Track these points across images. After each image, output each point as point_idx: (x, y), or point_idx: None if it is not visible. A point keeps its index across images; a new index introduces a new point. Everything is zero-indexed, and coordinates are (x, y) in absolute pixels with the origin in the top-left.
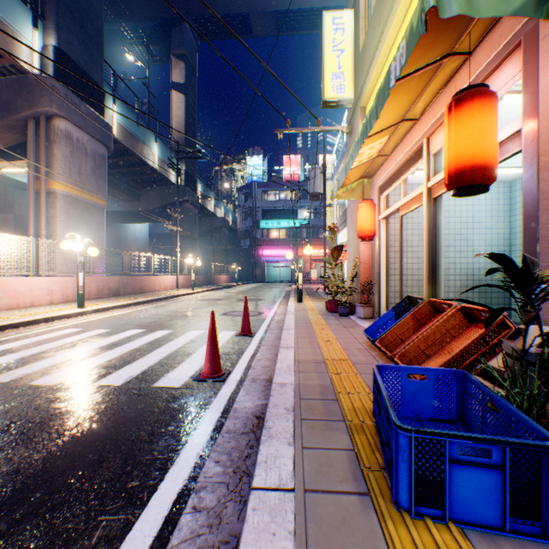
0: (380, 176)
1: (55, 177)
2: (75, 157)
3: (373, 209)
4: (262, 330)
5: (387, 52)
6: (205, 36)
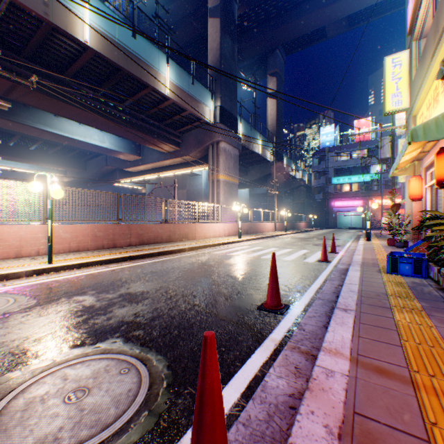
0: (424, 161)
1: (219, 172)
2: (226, 160)
3: (420, 181)
4: (342, 252)
5: (424, 95)
6: (289, 52)
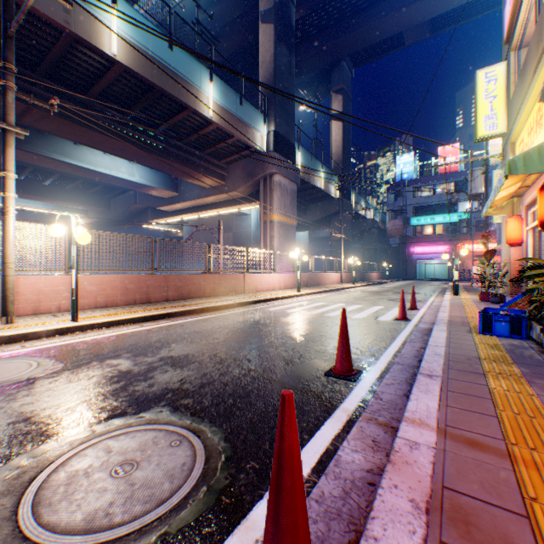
0: (525, 198)
1: (273, 211)
2: (282, 197)
3: (520, 222)
4: (424, 308)
5: (525, 117)
6: (358, 64)
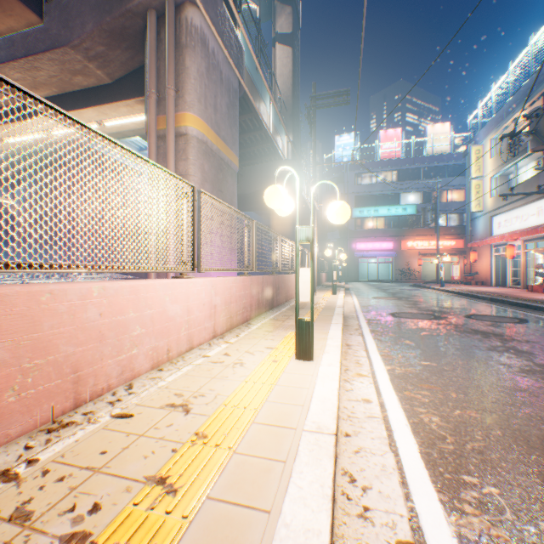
0: None
1: (186, 106)
2: (209, 79)
3: None
4: None
5: None
6: None
